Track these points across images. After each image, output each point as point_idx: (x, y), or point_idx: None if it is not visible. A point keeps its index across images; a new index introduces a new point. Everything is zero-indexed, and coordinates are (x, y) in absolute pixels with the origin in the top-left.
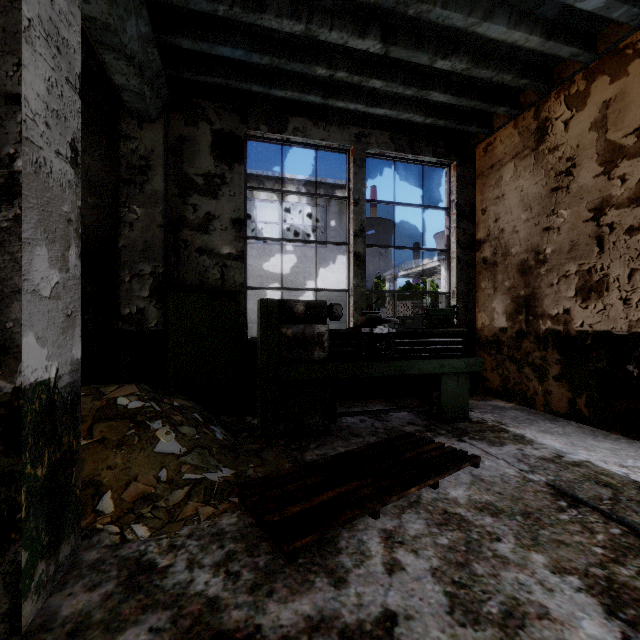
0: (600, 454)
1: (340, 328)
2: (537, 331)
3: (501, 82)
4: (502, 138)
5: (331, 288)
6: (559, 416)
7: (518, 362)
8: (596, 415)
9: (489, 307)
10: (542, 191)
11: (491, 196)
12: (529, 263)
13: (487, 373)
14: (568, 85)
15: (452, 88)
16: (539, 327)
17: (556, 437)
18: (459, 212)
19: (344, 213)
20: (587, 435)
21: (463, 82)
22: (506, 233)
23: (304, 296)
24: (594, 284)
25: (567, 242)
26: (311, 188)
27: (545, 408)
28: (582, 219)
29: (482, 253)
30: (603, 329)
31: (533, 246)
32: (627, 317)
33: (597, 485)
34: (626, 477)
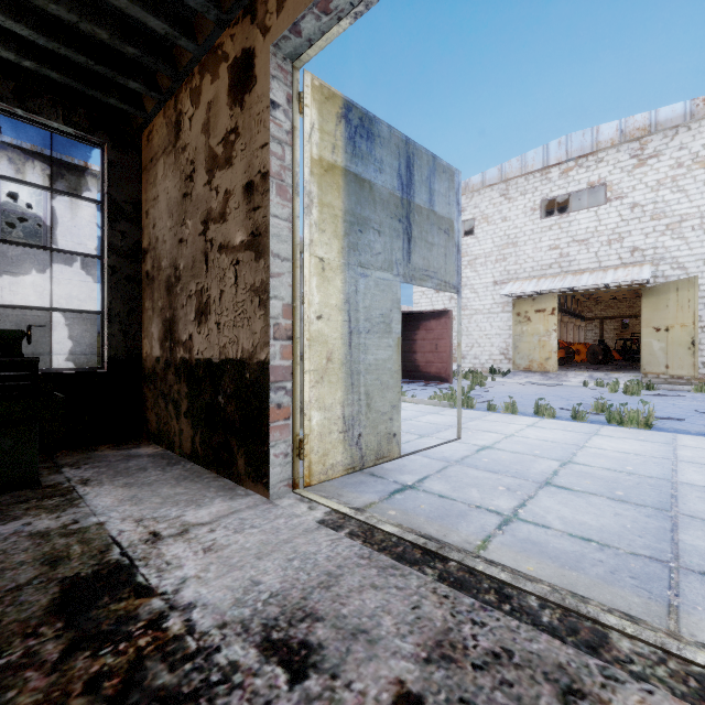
0: (141, 507)
1: (73, 362)
2: (176, 360)
3: (99, 37)
4: (157, 127)
5: (56, 306)
6: (187, 458)
7: (166, 398)
8: (205, 453)
9: (150, 332)
10: (179, 196)
11: (151, 196)
12: (172, 280)
13: (149, 413)
14: (191, 77)
15: (30, 19)
16: (177, 356)
17: (128, 491)
18: (114, 209)
19: (80, 204)
20: (176, 480)
21: (51, 19)
22: (160, 243)
23: (1, 315)
24: (204, 306)
25: (191, 257)
26: (16, 156)
27: (180, 450)
28: (198, 232)
29: (146, 265)
30: (208, 357)
31: (174, 260)
32: (219, 343)
33: (37, 565)
34: (112, 538)
